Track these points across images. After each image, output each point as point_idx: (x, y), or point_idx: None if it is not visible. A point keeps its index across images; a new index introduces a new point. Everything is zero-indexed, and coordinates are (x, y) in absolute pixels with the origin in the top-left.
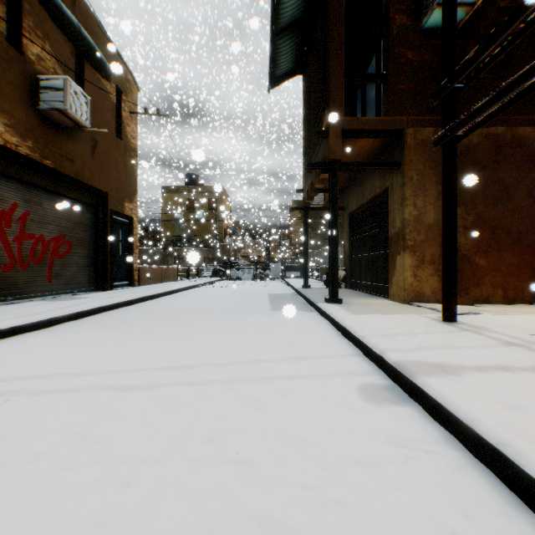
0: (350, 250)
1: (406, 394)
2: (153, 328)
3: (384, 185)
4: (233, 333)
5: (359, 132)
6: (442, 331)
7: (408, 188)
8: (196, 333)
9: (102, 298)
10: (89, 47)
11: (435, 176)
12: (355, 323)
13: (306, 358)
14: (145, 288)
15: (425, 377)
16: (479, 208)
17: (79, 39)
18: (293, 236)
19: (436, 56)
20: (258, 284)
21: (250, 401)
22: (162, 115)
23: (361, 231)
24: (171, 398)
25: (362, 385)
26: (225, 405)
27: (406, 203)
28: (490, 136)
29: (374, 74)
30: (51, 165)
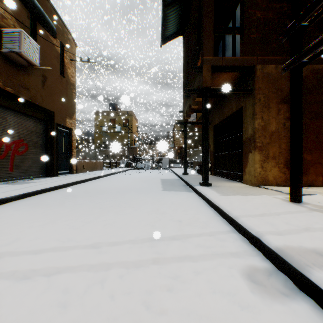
0: (214, 150)
1: (292, 283)
2: (75, 206)
3: (239, 106)
4: (134, 210)
5: (223, 68)
6: (296, 211)
7: (257, 106)
8: (106, 211)
9: (47, 182)
10: (40, 13)
11: (276, 98)
12: (226, 203)
13: (191, 235)
14: (79, 175)
15: (317, 270)
16: (306, 120)
17: (33, 7)
18: (176, 142)
19: (277, 15)
20: (154, 172)
21: (142, 293)
22: (91, 62)
23: (222, 138)
24: (66, 289)
25: (246, 269)
26: (117, 301)
27: (256, 117)
28: (313, 71)
29: (234, 28)
30: (11, 91)
